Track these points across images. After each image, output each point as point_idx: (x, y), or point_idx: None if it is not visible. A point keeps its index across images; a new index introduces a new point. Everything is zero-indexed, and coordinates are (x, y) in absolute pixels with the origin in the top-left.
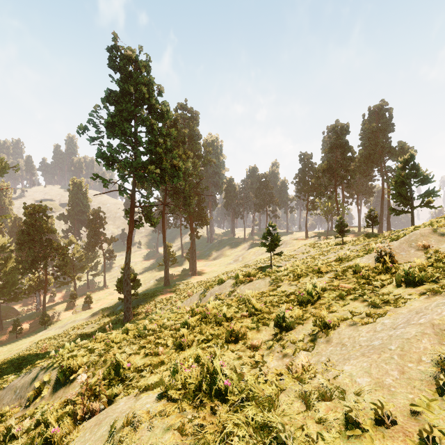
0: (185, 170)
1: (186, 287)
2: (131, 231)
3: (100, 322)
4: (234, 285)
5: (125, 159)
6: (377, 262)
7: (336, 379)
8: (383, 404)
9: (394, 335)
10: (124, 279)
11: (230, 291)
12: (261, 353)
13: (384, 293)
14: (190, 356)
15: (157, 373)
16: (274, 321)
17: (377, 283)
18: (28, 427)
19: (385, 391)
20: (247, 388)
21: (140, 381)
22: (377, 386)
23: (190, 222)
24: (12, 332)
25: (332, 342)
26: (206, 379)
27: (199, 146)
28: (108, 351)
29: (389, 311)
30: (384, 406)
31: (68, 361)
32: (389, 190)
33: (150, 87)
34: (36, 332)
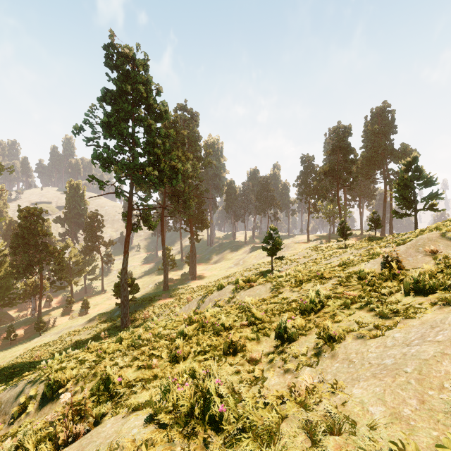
0: (184, 172)
1: (186, 292)
2: (129, 234)
3: (96, 329)
4: (234, 291)
5: (122, 160)
6: (383, 268)
7: (344, 405)
8: (404, 445)
9: (409, 354)
10: (121, 284)
11: (230, 297)
12: (261, 367)
13: (392, 302)
14: (185, 370)
15: (149, 388)
16: (275, 332)
17: (385, 291)
18: (9, 449)
19: (403, 425)
20: (244, 416)
21: (131, 398)
22: (393, 417)
23: (190, 225)
24: (6, 338)
25: (338, 357)
26: (200, 402)
27: (199, 147)
28: (99, 363)
29: (399, 322)
30: (405, 448)
31: (56, 374)
32: (392, 192)
33: (148, 87)
34: (31, 338)
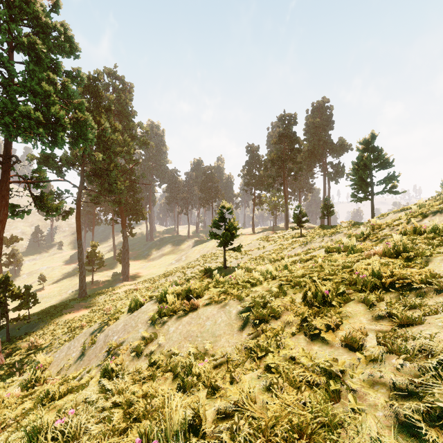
0: (109, 146)
1: (109, 299)
2: (2, 220)
3: None
4: (155, 319)
5: None
6: None
7: None
8: None
9: None
10: None
11: (143, 338)
12: None
13: None
14: None
15: None
16: None
17: None
18: None
19: None
20: None
21: None
22: None
23: (121, 215)
24: None
25: None
26: None
27: (133, 124)
28: None
29: None
30: None
31: None
32: (349, 175)
33: None
34: None
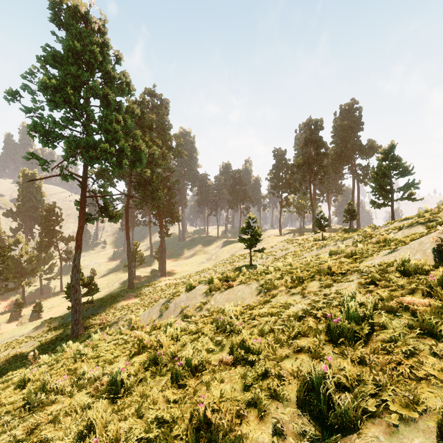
0: (152, 160)
1: (153, 290)
2: (82, 226)
3: (42, 339)
4: (207, 293)
5: (70, 135)
6: (435, 257)
7: None
8: None
9: None
10: (72, 285)
11: (201, 302)
12: None
13: None
14: None
15: None
16: (297, 394)
17: None
18: None
19: None
20: None
21: None
22: None
23: (159, 218)
24: None
25: None
26: None
27: (170, 136)
28: None
29: None
30: None
31: None
32: (369, 182)
33: (104, 49)
34: None
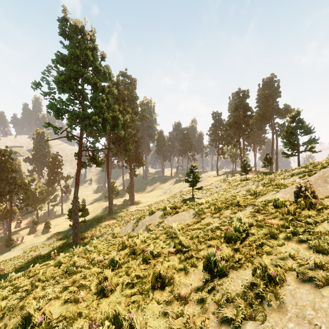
0: (125, 123)
1: (125, 214)
2: (79, 170)
3: (53, 245)
4: (162, 216)
5: (72, 110)
6: (296, 197)
7: None
8: None
9: None
10: (73, 210)
11: (159, 222)
12: (191, 310)
13: (321, 233)
14: (108, 314)
15: None
16: (203, 263)
17: (309, 220)
18: None
19: None
20: None
21: None
22: None
23: (130, 163)
24: None
25: (288, 311)
26: None
27: (137, 105)
28: (30, 293)
29: None
30: None
31: None
32: (281, 138)
33: (94, 52)
34: (2, 253)
